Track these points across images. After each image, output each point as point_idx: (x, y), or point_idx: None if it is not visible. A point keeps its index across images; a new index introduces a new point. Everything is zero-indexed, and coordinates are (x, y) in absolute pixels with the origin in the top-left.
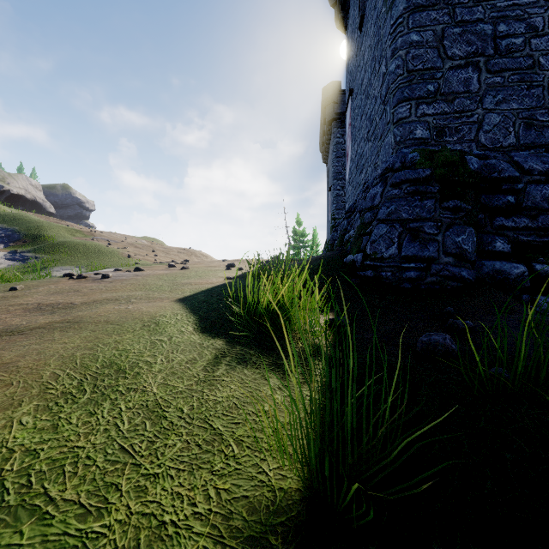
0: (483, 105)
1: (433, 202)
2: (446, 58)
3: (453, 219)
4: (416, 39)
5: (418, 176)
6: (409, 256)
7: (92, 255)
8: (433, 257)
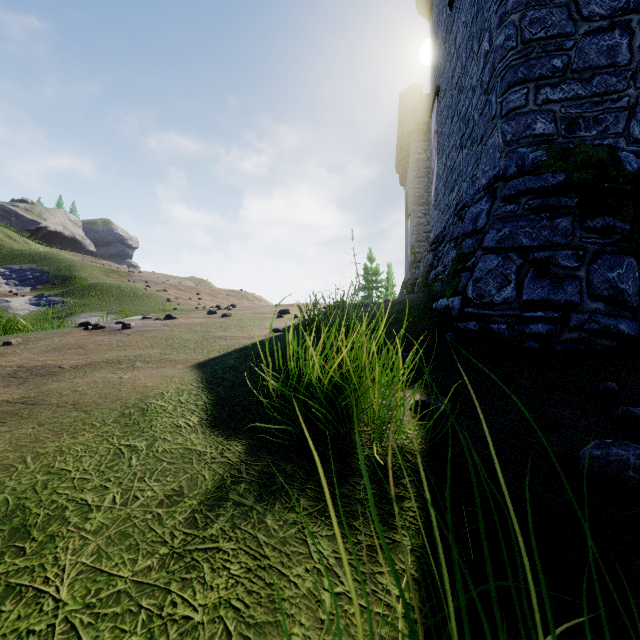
0: (636, 83)
1: (570, 221)
2: (580, 20)
3: (602, 244)
4: None
5: (545, 183)
6: (534, 300)
7: (126, 299)
8: (573, 302)
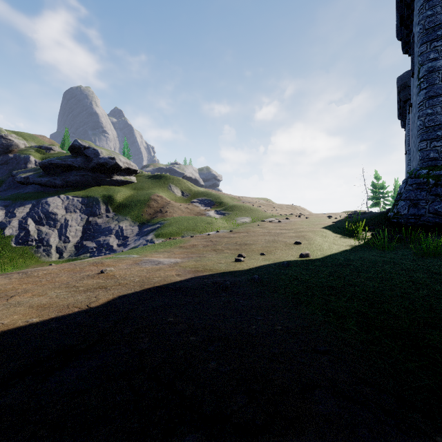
0: None
1: (425, 193)
2: None
3: (434, 199)
4: (430, 112)
5: (419, 182)
6: (411, 214)
7: (248, 211)
8: (422, 214)
